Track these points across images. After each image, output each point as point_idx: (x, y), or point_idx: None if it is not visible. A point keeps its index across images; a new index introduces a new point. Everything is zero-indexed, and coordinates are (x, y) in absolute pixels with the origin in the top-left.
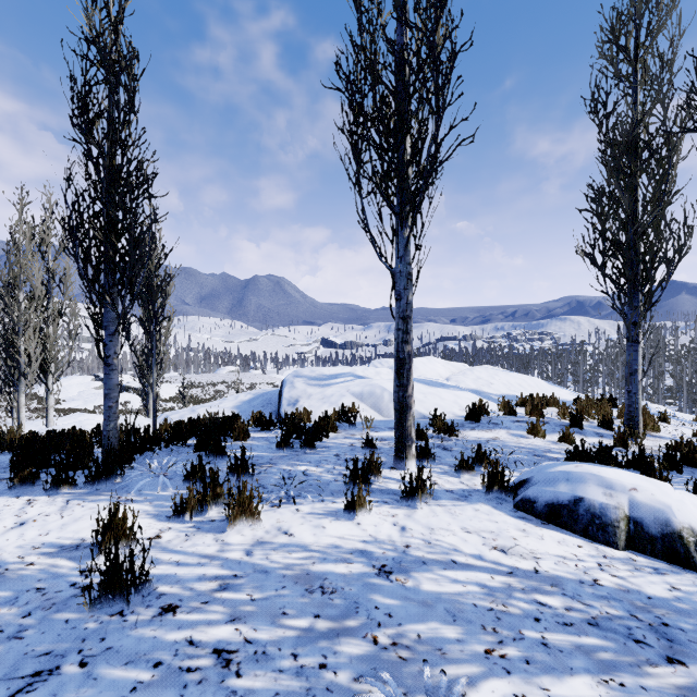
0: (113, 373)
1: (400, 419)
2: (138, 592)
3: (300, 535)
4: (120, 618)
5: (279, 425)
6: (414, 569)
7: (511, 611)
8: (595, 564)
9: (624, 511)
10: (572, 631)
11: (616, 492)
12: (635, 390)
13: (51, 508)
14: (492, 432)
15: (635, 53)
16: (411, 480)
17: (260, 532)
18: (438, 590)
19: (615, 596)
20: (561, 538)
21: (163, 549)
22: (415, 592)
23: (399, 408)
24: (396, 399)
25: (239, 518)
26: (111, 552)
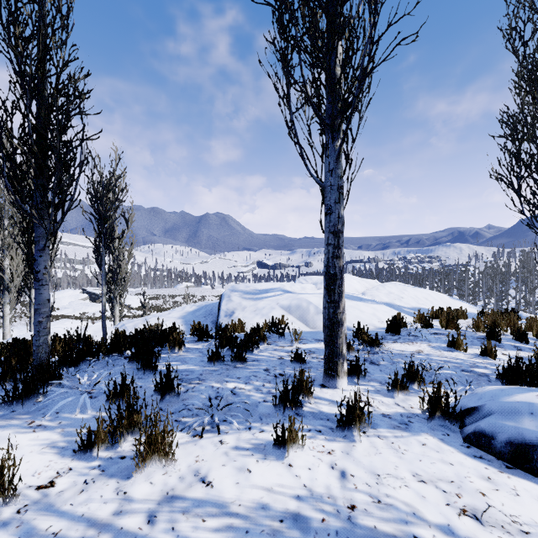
0: (43, 288)
1: (330, 336)
2: None
3: (219, 484)
4: None
5: (214, 336)
6: None
7: None
8: None
9: None
10: None
11: None
12: None
13: None
14: (414, 345)
15: None
16: (347, 408)
17: (173, 477)
18: None
19: None
20: None
21: (48, 508)
22: None
23: (329, 325)
24: (327, 315)
25: (150, 459)
26: None
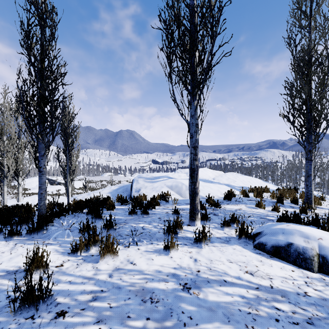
0: (43, 175)
1: (192, 200)
2: (44, 303)
3: (139, 264)
4: (31, 320)
5: (130, 202)
6: (203, 285)
7: (261, 314)
8: (303, 282)
9: (316, 251)
10: (299, 328)
11: (311, 240)
12: (310, 184)
13: (6, 248)
14: (238, 206)
15: (310, 14)
16: (199, 233)
17: (118, 262)
18: (217, 300)
19: (319, 303)
20: (282, 266)
21: (63, 273)
22: (204, 302)
23: (191, 194)
24: (190, 189)
25: (106, 254)
26: (28, 280)
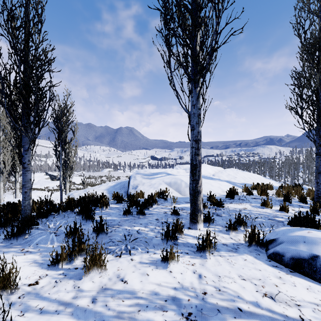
0: (27, 172)
1: (193, 200)
2: None
3: (131, 282)
4: None
5: (126, 200)
6: (212, 317)
7: None
8: None
9: None
10: None
11: None
12: None
13: None
14: (242, 205)
15: None
16: (202, 240)
17: (105, 279)
18: None
19: None
20: (307, 285)
21: (36, 295)
22: None
23: (193, 193)
24: (191, 187)
25: (92, 268)
26: None
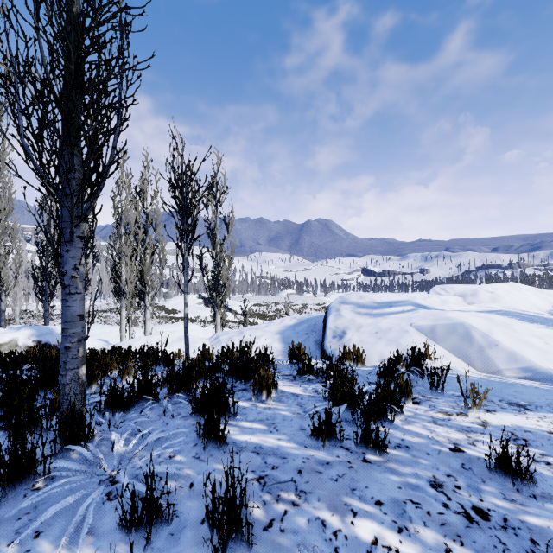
0: (72, 298)
1: None
2: None
3: None
4: None
5: (320, 373)
6: None
7: None
8: None
9: None
10: None
11: None
12: None
13: None
14: None
15: None
16: None
17: None
18: None
19: None
20: None
21: None
22: None
23: None
24: None
25: None
26: None
